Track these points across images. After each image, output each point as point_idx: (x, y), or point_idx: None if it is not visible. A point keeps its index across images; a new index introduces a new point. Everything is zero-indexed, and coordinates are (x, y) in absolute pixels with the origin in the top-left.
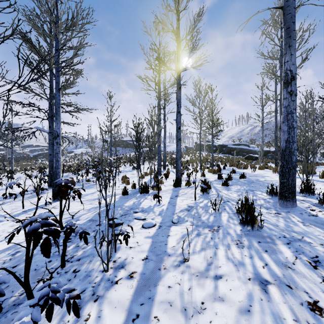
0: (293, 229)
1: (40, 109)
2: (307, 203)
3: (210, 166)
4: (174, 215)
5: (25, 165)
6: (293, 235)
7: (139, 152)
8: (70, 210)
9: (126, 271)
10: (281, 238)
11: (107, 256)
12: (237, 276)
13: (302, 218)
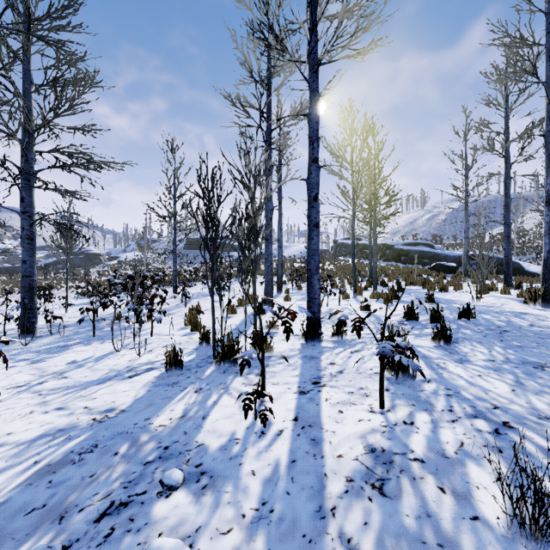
0: None
1: None
2: None
3: (370, 285)
4: (326, 529)
5: None
6: None
7: (214, 255)
8: None
9: None
10: None
11: None
12: None
13: None
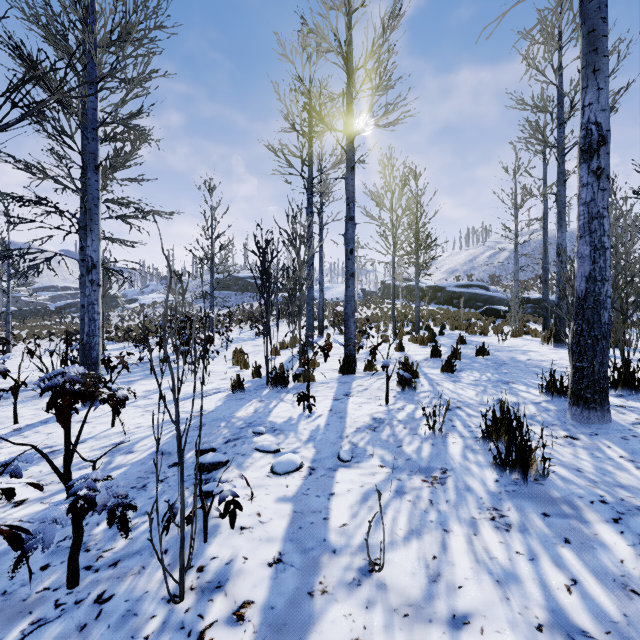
0: (618, 479)
1: (60, 210)
2: (632, 413)
3: (413, 330)
4: (343, 441)
5: (37, 327)
6: (622, 497)
7: (268, 302)
8: (117, 427)
9: (227, 598)
10: (596, 504)
11: (180, 562)
12: (506, 616)
13: (629, 450)
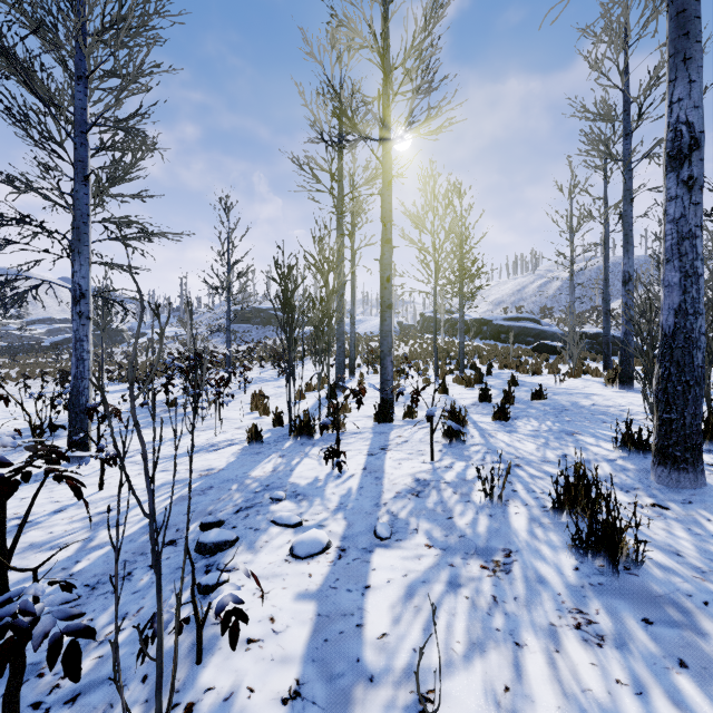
0: None
1: (47, 230)
2: None
3: (457, 369)
4: (380, 510)
5: (30, 365)
6: None
7: (290, 338)
8: (106, 490)
9: None
10: (712, 606)
11: (156, 710)
12: None
13: None
